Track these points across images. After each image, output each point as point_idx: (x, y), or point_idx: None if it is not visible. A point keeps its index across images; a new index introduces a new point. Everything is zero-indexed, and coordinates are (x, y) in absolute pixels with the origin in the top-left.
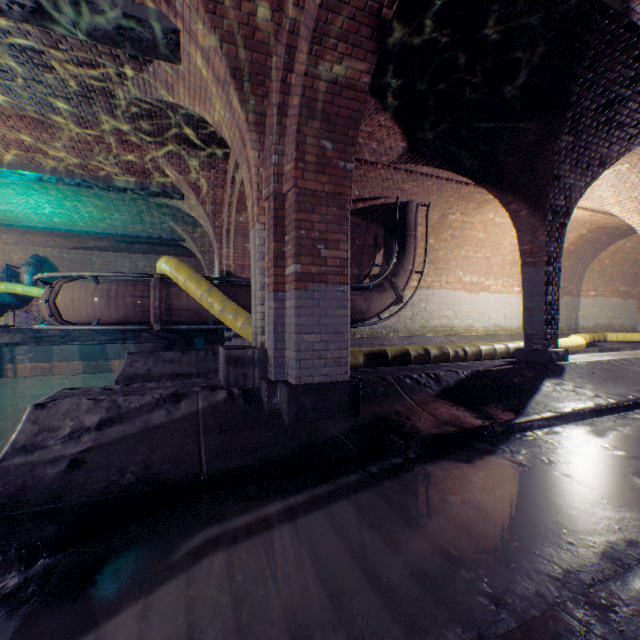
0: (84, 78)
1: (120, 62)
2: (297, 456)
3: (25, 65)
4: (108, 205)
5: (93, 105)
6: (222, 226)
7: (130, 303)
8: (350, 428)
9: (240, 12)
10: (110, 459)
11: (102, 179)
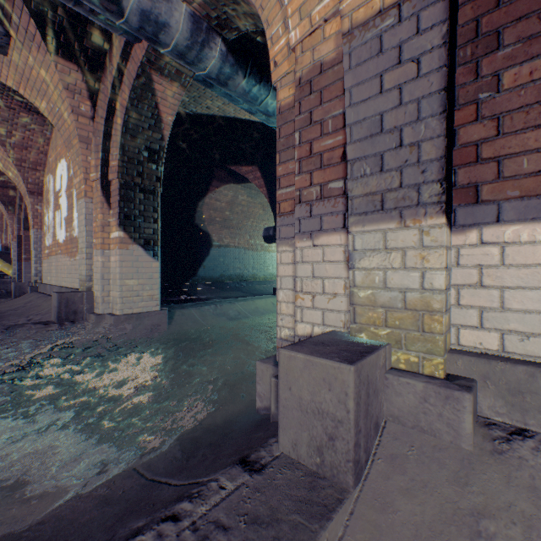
0: None
1: None
2: None
3: None
4: None
5: None
6: (3, 224)
7: None
8: None
9: (5, 190)
10: None
11: None
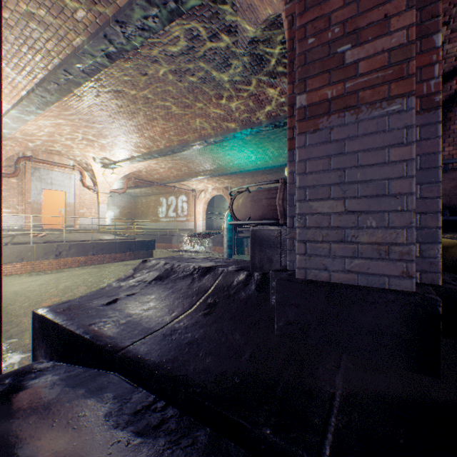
0: (218, 51)
1: (221, 17)
2: (214, 390)
3: (195, 64)
4: (279, 144)
5: (234, 69)
6: None
7: (264, 204)
8: (380, 394)
9: None
10: (124, 306)
11: (260, 123)
